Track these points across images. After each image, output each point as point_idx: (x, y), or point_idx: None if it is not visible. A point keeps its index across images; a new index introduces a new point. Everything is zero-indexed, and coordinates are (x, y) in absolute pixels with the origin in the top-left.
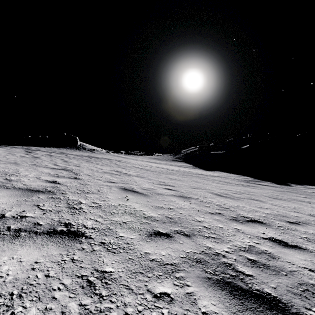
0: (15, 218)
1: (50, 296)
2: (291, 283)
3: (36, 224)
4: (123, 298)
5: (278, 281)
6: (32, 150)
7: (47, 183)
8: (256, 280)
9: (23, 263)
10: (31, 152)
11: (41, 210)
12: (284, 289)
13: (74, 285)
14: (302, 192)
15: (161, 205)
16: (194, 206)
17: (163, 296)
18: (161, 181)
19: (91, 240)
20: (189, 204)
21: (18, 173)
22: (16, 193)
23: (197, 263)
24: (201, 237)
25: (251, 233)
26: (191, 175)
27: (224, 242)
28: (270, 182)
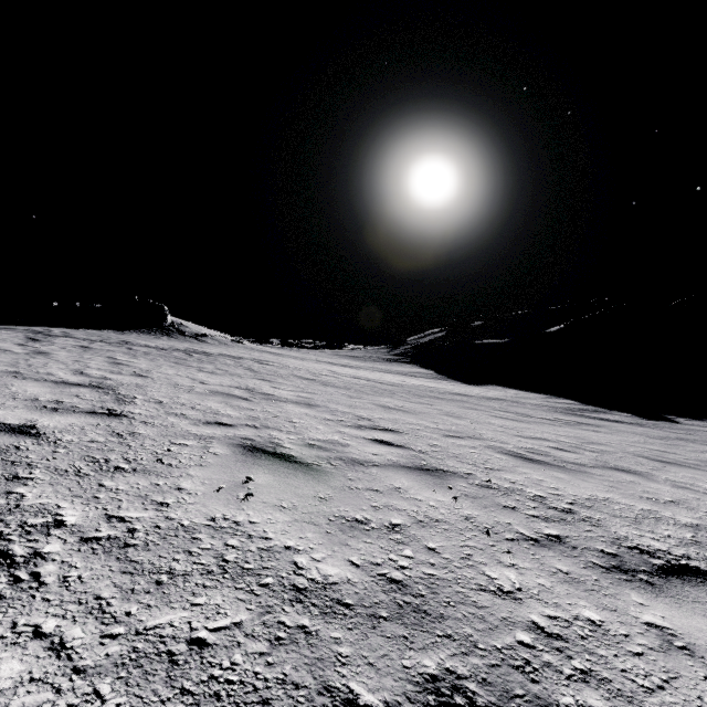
0: None
1: None
2: None
3: None
4: None
5: None
6: (48, 336)
7: None
8: None
9: None
10: (41, 340)
11: None
12: None
13: None
14: None
15: (363, 513)
16: (468, 509)
17: None
18: (362, 416)
19: None
20: (451, 501)
21: None
22: None
23: None
24: None
25: None
26: (436, 398)
27: None
28: (625, 413)
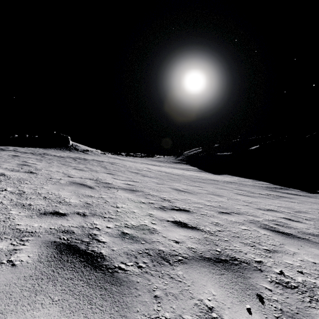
0: None
1: None
2: None
3: None
4: None
5: None
6: (1, 150)
7: None
8: None
9: None
10: None
11: None
12: None
13: None
14: None
15: None
16: None
17: None
18: (164, 198)
19: None
20: None
21: None
22: None
23: None
24: None
25: None
26: (202, 182)
27: None
28: (296, 189)
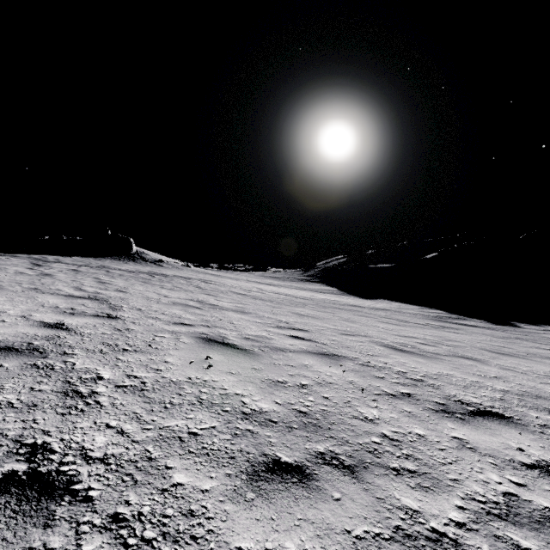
0: None
1: None
2: None
3: None
4: None
5: None
6: (46, 262)
7: (39, 330)
8: None
9: None
10: (42, 265)
11: None
12: None
13: None
14: (544, 340)
15: (283, 378)
16: (352, 378)
17: None
18: (282, 320)
19: (85, 510)
20: (341, 373)
21: None
22: None
23: None
24: (384, 474)
25: (494, 451)
26: (337, 308)
27: (443, 486)
28: (480, 320)
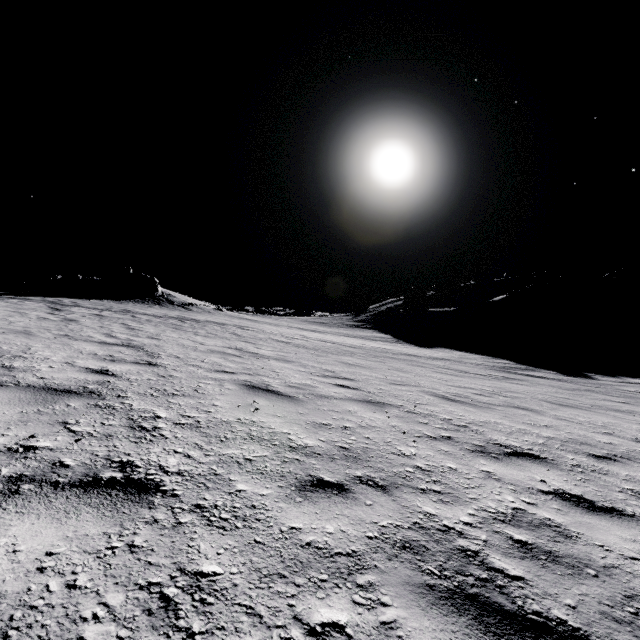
0: (12, 451)
1: (75, 635)
2: (608, 595)
3: (58, 465)
4: (240, 638)
5: (581, 590)
6: (64, 306)
7: (88, 375)
8: (533, 589)
9: (21, 555)
10: (62, 309)
11: (71, 434)
12: (594, 609)
13: (131, 607)
14: (617, 392)
15: (327, 421)
16: (395, 422)
17: (330, 631)
18: (328, 369)
19: (175, 501)
20: (385, 418)
21: (29, 353)
22: (22, 396)
23: (403, 551)
24: (411, 492)
25: (517, 481)
26: (389, 357)
27: (461, 502)
28: (551, 370)
